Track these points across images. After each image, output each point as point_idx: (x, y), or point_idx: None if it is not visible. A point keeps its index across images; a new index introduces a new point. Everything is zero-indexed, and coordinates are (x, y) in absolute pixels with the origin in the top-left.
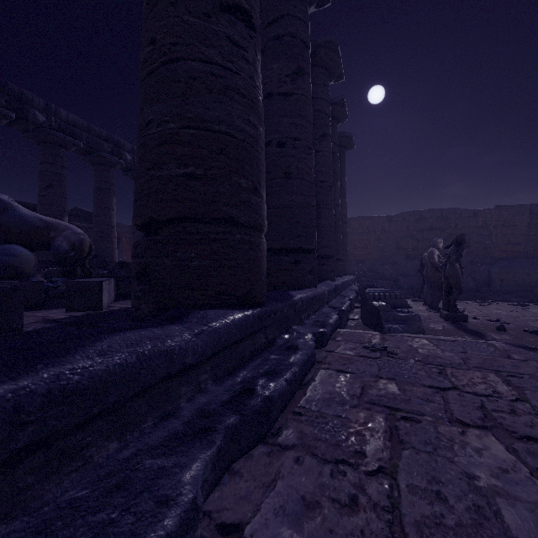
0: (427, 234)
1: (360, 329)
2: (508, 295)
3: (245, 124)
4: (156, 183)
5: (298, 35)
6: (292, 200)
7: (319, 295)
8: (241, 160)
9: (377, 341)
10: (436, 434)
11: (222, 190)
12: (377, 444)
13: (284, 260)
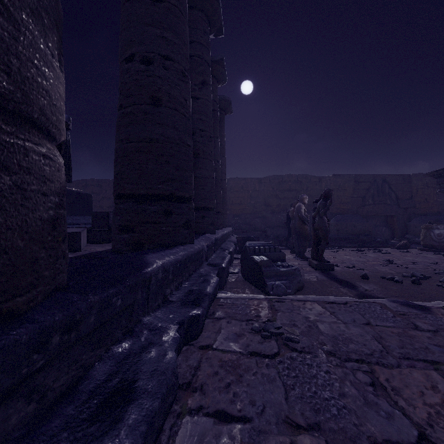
0: (287, 194)
1: (241, 286)
2: (343, 241)
3: None
4: None
5: None
6: (161, 133)
7: (195, 254)
8: None
9: (266, 314)
10: None
11: None
12: None
13: (150, 209)
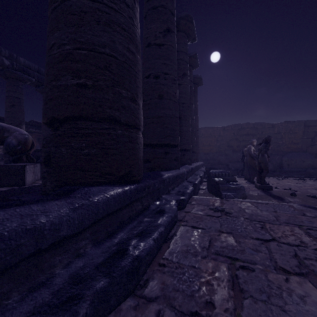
0: (245, 137)
1: (206, 195)
2: (292, 173)
3: (126, 50)
4: (56, 91)
5: (168, 7)
6: (163, 113)
7: (180, 174)
8: (122, 76)
9: (218, 204)
10: (267, 282)
11: (107, 97)
12: (223, 293)
13: (158, 151)
